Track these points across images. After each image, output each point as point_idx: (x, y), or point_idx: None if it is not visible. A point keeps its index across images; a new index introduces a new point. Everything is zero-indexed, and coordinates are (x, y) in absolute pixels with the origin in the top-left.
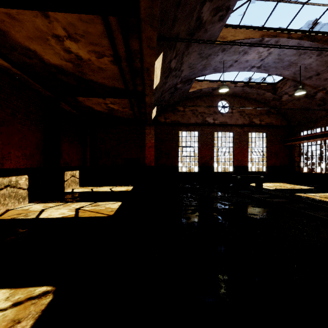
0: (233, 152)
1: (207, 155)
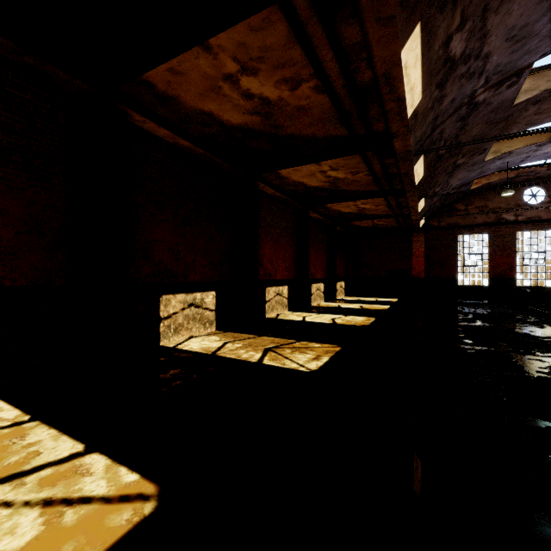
0: None
1: (503, 264)
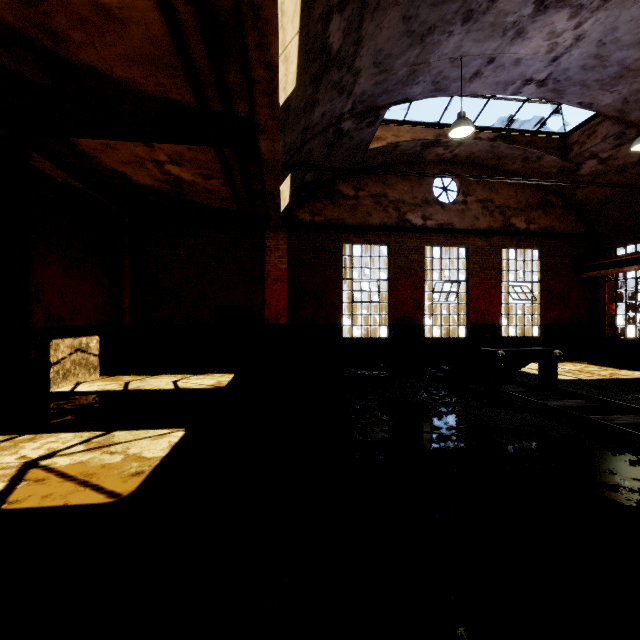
0: (468, 293)
1: (408, 300)
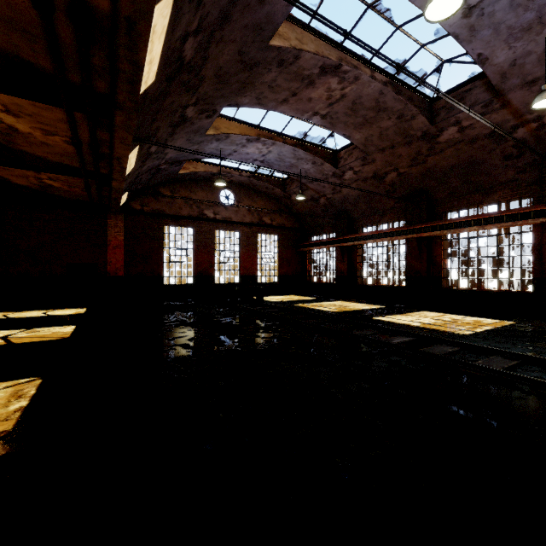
0: (240, 258)
1: (205, 261)
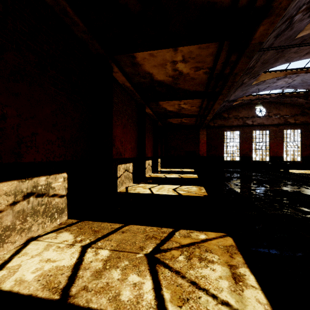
0: (270, 146)
1: (246, 148)
